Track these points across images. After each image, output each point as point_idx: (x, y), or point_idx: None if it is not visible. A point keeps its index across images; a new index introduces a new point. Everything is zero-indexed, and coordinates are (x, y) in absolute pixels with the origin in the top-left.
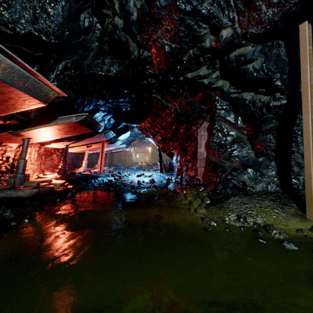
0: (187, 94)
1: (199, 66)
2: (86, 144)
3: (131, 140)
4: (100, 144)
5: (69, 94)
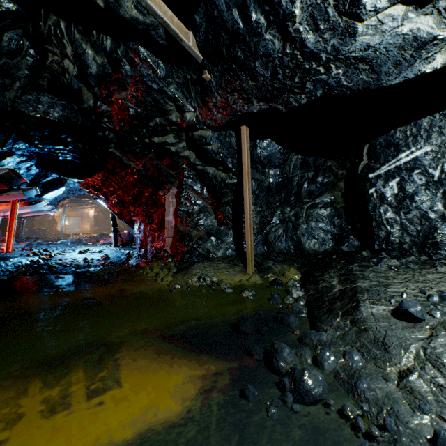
0: (153, 156)
1: (166, 134)
2: None
3: (62, 198)
4: (8, 205)
5: None
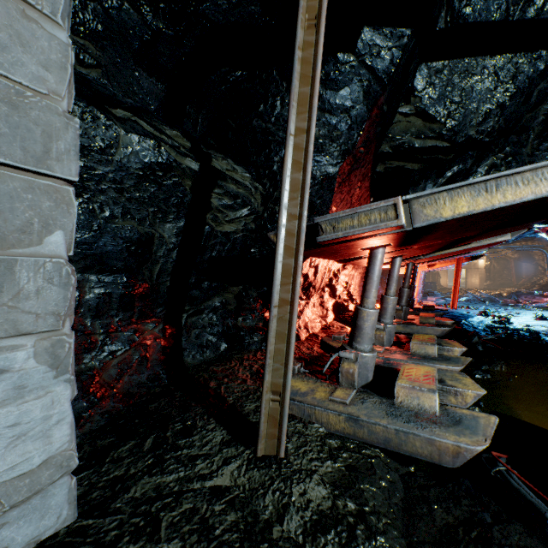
0: None
1: None
2: None
3: None
4: (451, 261)
5: None
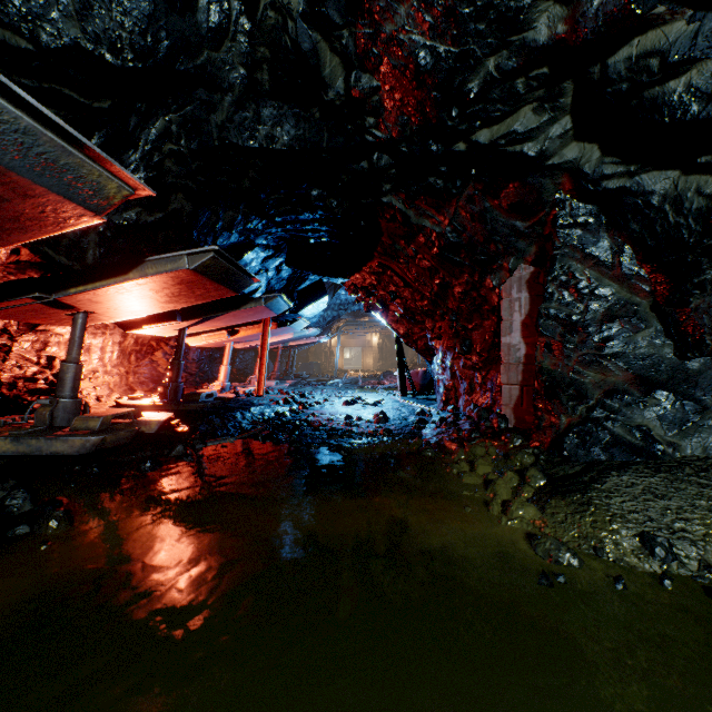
0: (474, 190)
1: (512, 105)
2: (228, 327)
3: (331, 317)
4: (260, 327)
5: (178, 202)
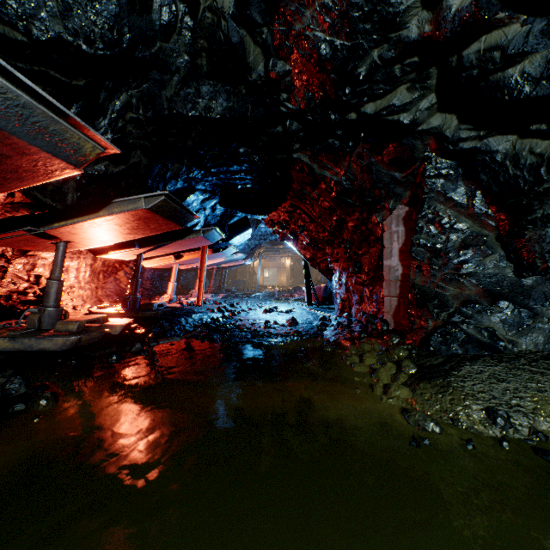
0: (363, 149)
1: (391, 85)
2: (174, 253)
3: (254, 245)
4: (199, 253)
5: (137, 157)
